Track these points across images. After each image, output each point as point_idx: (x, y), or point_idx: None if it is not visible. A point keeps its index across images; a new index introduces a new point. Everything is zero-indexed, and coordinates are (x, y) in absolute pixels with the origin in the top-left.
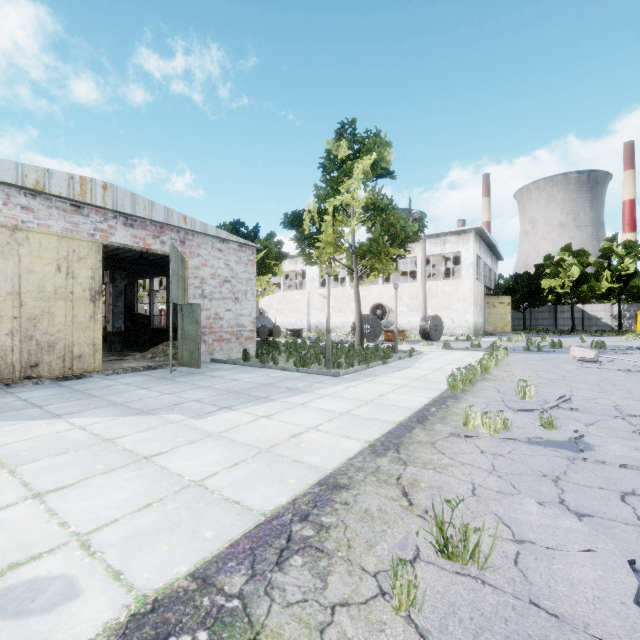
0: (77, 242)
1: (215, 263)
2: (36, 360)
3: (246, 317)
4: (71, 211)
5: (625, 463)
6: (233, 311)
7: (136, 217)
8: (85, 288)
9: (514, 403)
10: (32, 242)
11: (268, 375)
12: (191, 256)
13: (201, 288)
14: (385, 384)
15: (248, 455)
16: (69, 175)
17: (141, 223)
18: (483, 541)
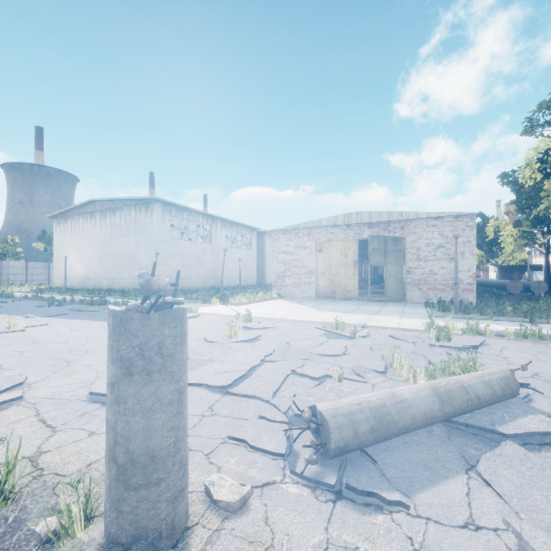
0: (348, 241)
1: (429, 235)
2: (335, 291)
3: (463, 273)
4: (346, 229)
5: (308, 337)
6: (448, 268)
7: (374, 222)
8: (351, 261)
9: (405, 335)
10: (333, 245)
11: (404, 310)
12: (409, 235)
13: (417, 254)
14: (424, 322)
15: (288, 315)
16: (343, 215)
17: (376, 224)
18: (255, 324)
